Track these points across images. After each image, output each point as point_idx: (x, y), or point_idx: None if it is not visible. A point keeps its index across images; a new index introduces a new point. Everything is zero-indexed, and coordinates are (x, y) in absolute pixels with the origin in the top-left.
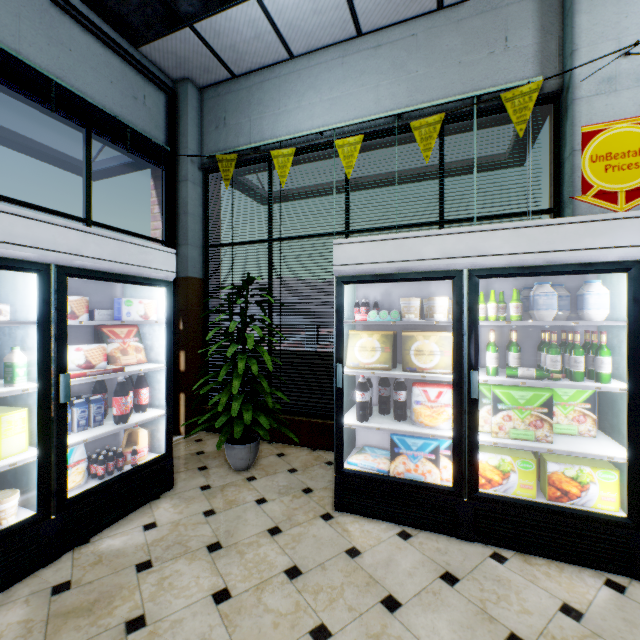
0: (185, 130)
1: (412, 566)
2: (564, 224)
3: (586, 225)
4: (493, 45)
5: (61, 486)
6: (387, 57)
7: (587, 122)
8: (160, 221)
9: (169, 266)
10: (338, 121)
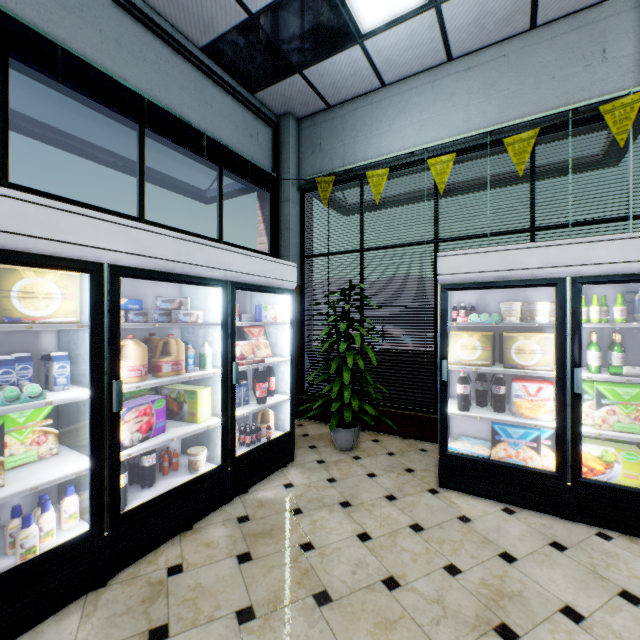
0: (287, 158)
1: (521, 534)
2: None
3: None
4: (589, 58)
5: (233, 447)
6: (477, 78)
7: None
8: (265, 237)
9: (292, 277)
10: (428, 140)
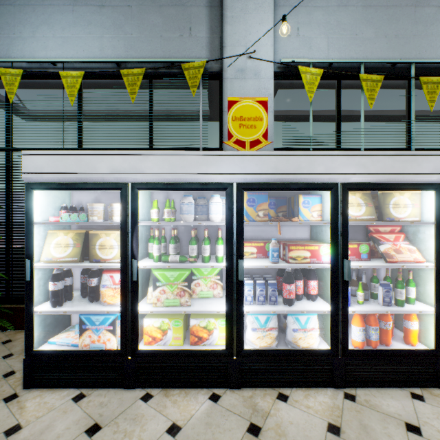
0: None
1: (66, 427)
2: (191, 155)
3: (203, 157)
4: (182, 30)
5: None
6: (109, 16)
7: (230, 94)
8: None
9: None
10: (69, 57)
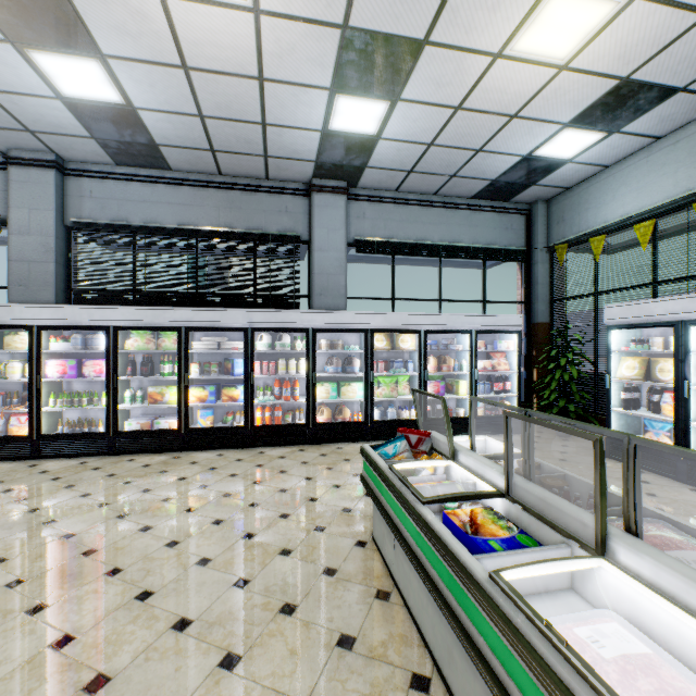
0: (536, 232)
1: None
2: None
3: None
4: None
5: (476, 410)
6: (683, 149)
7: None
8: (522, 290)
9: (518, 323)
10: (643, 205)
